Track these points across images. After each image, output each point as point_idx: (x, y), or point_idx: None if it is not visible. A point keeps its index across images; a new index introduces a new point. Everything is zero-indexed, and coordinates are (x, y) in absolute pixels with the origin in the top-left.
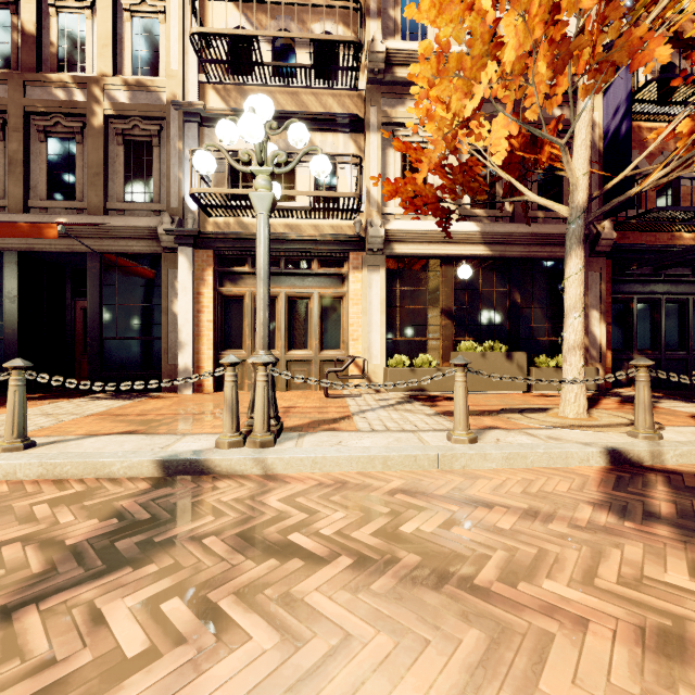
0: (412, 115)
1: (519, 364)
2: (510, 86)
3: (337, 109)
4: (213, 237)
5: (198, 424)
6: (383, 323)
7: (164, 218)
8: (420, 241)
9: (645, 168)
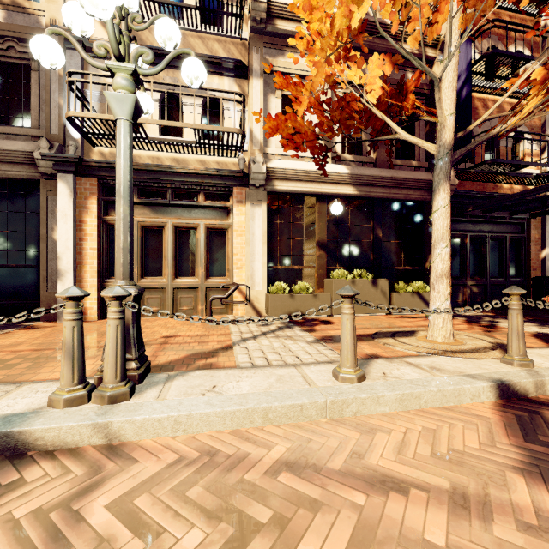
0: (291, 66)
1: (383, 289)
2: (395, 5)
3: (222, 54)
4: (96, 165)
5: (53, 363)
6: (265, 252)
7: (41, 143)
8: (298, 180)
9: (501, 114)
